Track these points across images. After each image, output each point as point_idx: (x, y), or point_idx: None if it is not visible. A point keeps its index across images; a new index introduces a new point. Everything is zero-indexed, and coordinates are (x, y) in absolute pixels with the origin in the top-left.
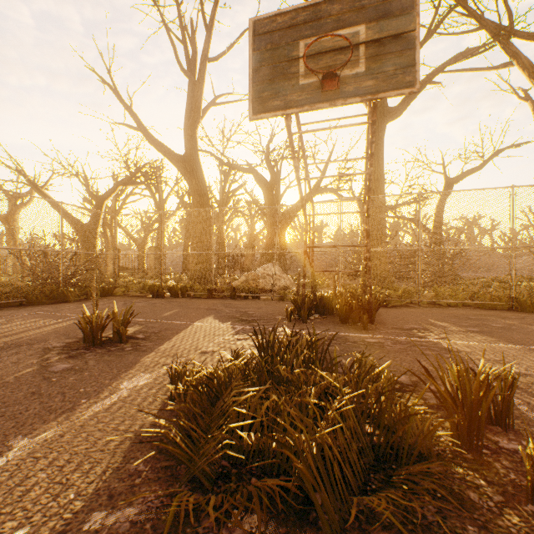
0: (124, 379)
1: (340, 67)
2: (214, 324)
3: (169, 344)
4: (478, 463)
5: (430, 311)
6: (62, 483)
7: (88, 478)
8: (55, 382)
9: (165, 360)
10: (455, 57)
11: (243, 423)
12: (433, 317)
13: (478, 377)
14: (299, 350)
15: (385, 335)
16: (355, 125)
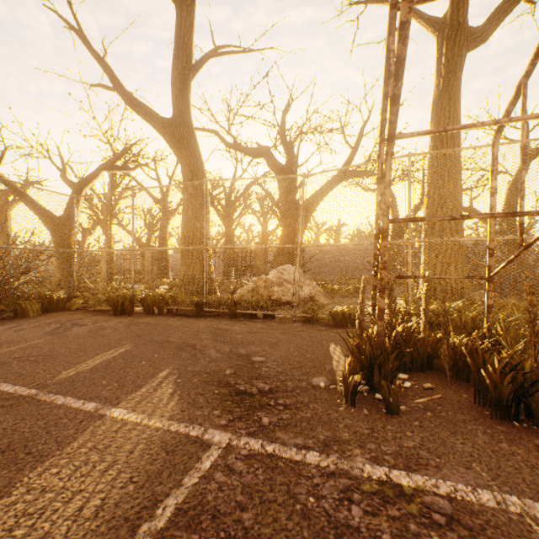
0: None
1: None
2: (154, 422)
3: None
4: None
5: None
6: None
7: None
8: None
9: None
10: None
11: None
12: None
13: None
14: None
15: None
16: None
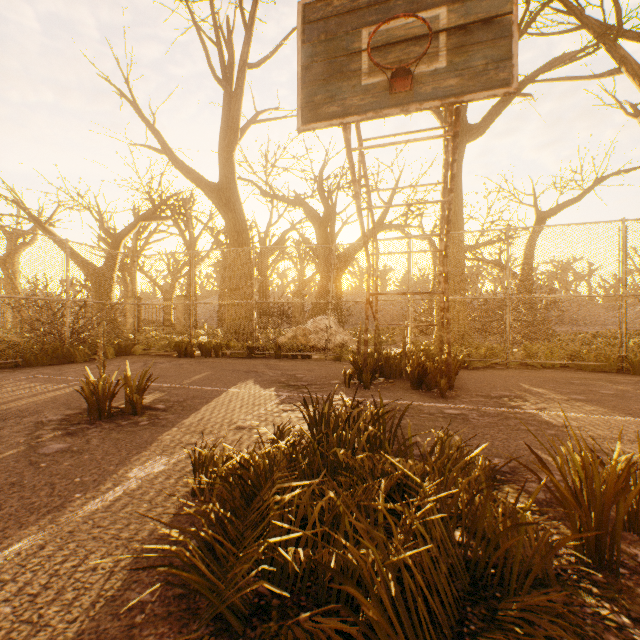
0: (135, 464)
1: (414, 60)
2: (253, 391)
3: (196, 416)
4: (614, 589)
5: (521, 374)
6: (31, 622)
7: (69, 614)
8: (44, 469)
9: (190, 437)
10: (550, 63)
11: (287, 536)
12: (526, 381)
13: (611, 468)
14: (362, 425)
15: (469, 404)
16: (432, 138)
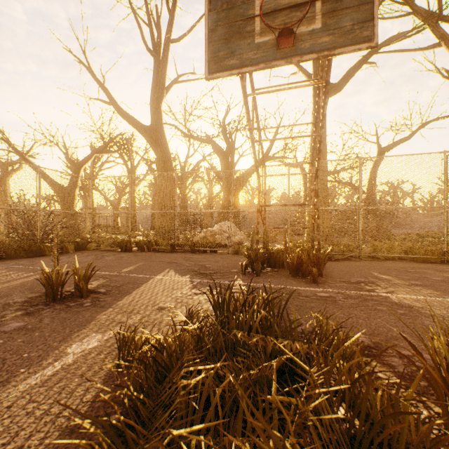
0: (74, 340)
1: (296, 21)
2: (173, 278)
3: (128, 299)
4: None
5: (370, 264)
6: None
7: None
8: (0, 345)
9: (121, 317)
10: (389, 39)
11: (190, 429)
12: (375, 270)
13: None
14: (256, 308)
15: (335, 288)
16: (308, 85)
